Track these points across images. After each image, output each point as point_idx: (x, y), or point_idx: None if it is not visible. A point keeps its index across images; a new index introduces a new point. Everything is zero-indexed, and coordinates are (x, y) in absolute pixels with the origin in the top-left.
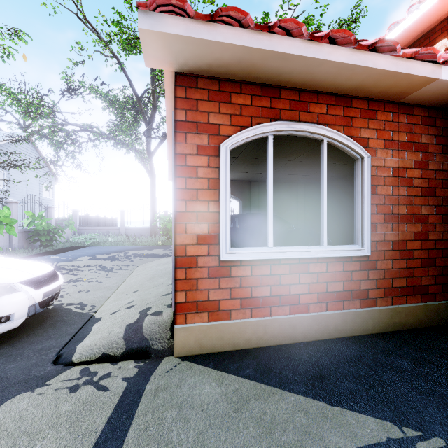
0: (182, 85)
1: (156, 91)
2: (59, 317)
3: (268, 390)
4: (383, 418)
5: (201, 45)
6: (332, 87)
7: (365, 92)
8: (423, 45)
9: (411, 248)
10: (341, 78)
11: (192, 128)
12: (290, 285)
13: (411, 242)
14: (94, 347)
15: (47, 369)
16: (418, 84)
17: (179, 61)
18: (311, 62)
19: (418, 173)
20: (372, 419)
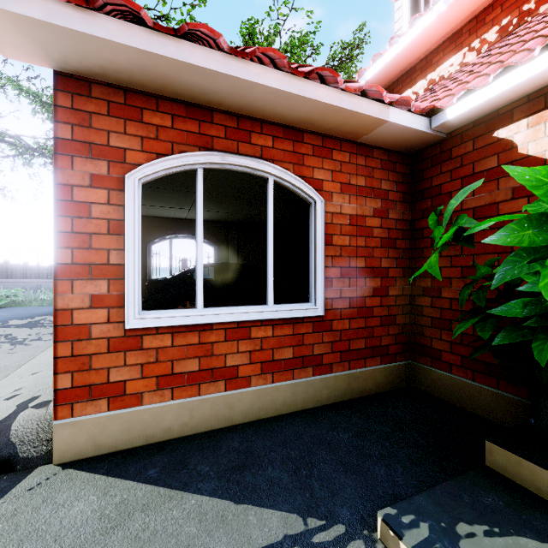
0: (66, 89)
1: None
2: None
3: (166, 496)
4: (292, 510)
5: (77, 38)
6: (276, 116)
7: (317, 127)
8: (405, 83)
9: (371, 305)
10: (282, 107)
11: (83, 150)
12: (226, 354)
13: (371, 298)
14: None
15: None
16: (368, 124)
17: (54, 56)
18: (239, 83)
19: (377, 222)
20: (278, 514)
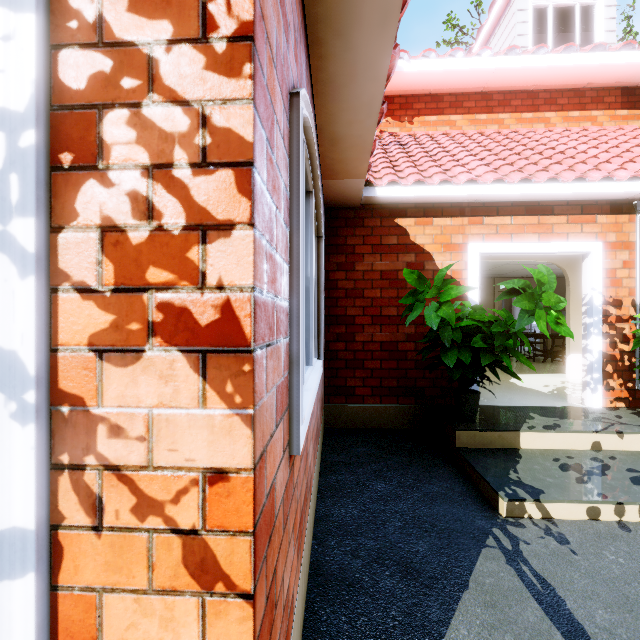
0: None
1: None
2: None
3: None
4: (477, 549)
5: None
6: (329, 116)
7: (328, 150)
8: None
9: None
10: (349, 115)
11: None
12: (309, 449)
13: None
14: None
15: None
16: (355, 172)
17: None
18: (378, 66)
19: None
20: (482, 560)
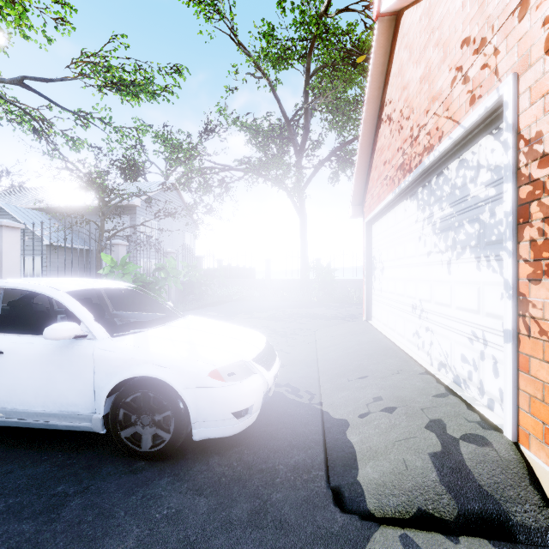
0: None
1: (311, 108)
2: (278, 406)
3: None
4: None
5: None
6: None
7: None
8: None
9: None
10: None
11: None
12: None
13: None
14: (394, 490)
15: (339, 520)
16: None
17: None
18: None
19: None
20: None
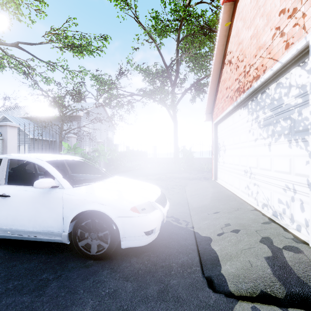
0: None
1: (180, 59)
2: (168, 229)
3: None
4: None
5: None
6: None
7: None
8: None
9: None
10: None
11: None
12: None
13: None
14: (245, 279)
15: (212, 297)
16: None
17: None
18: None
19: None
20: None
